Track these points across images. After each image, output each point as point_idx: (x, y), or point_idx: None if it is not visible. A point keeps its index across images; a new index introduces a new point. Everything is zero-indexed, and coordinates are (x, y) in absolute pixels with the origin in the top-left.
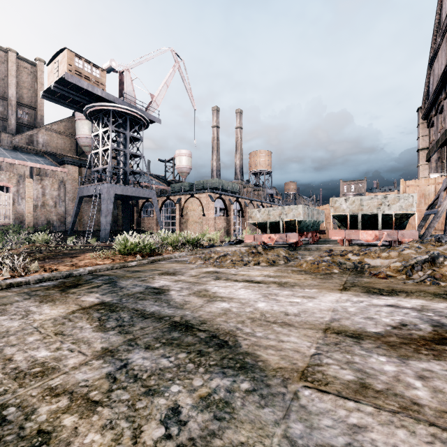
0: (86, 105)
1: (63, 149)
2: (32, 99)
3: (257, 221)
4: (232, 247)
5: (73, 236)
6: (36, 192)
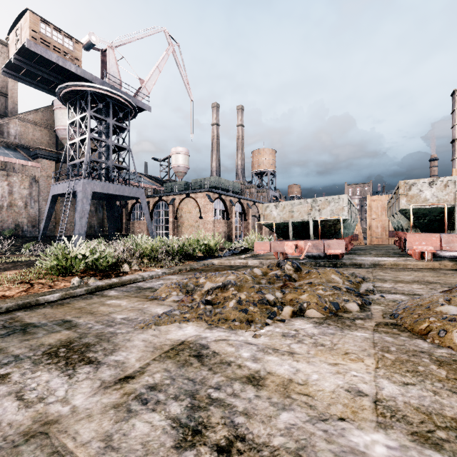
0: (59, 85)
1: (40, 142)
2: (3, 84)
3: (273, 220)
4: (236, 260)
5: (31, 243)
6: (1, 190)
